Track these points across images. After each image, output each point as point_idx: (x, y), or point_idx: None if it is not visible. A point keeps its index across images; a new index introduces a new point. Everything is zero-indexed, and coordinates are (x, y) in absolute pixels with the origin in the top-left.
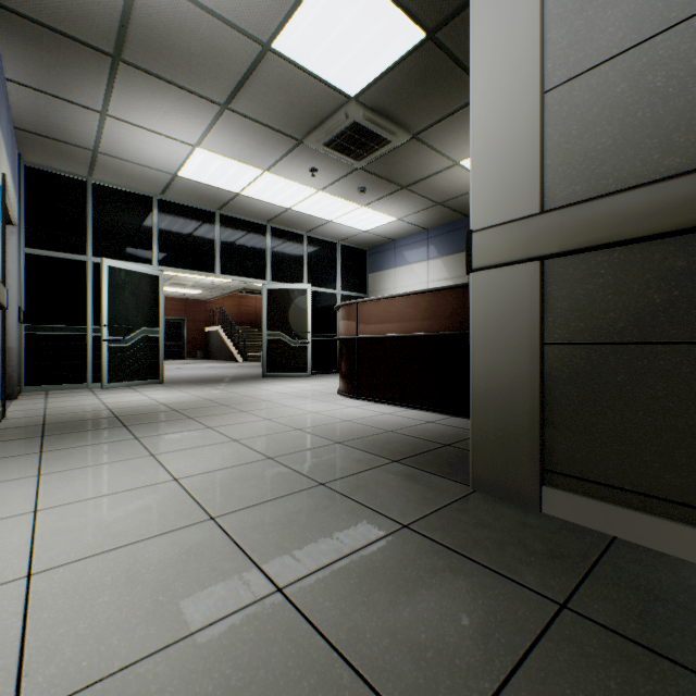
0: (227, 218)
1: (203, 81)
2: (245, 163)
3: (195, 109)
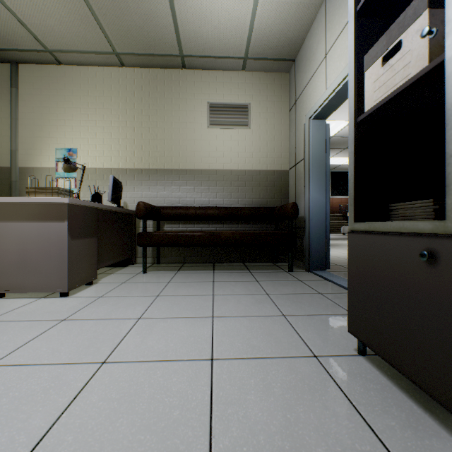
0: (333, 172)
1: (340, 146)
2: (347, 157)
3: (334, 151)
